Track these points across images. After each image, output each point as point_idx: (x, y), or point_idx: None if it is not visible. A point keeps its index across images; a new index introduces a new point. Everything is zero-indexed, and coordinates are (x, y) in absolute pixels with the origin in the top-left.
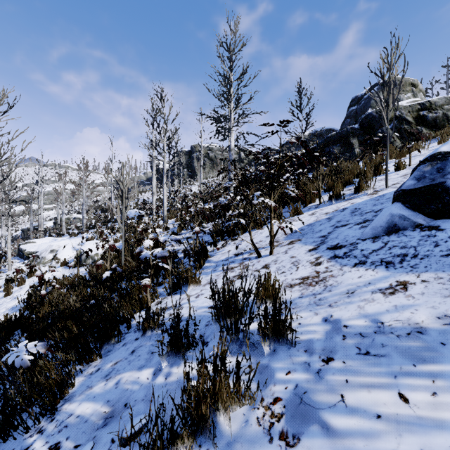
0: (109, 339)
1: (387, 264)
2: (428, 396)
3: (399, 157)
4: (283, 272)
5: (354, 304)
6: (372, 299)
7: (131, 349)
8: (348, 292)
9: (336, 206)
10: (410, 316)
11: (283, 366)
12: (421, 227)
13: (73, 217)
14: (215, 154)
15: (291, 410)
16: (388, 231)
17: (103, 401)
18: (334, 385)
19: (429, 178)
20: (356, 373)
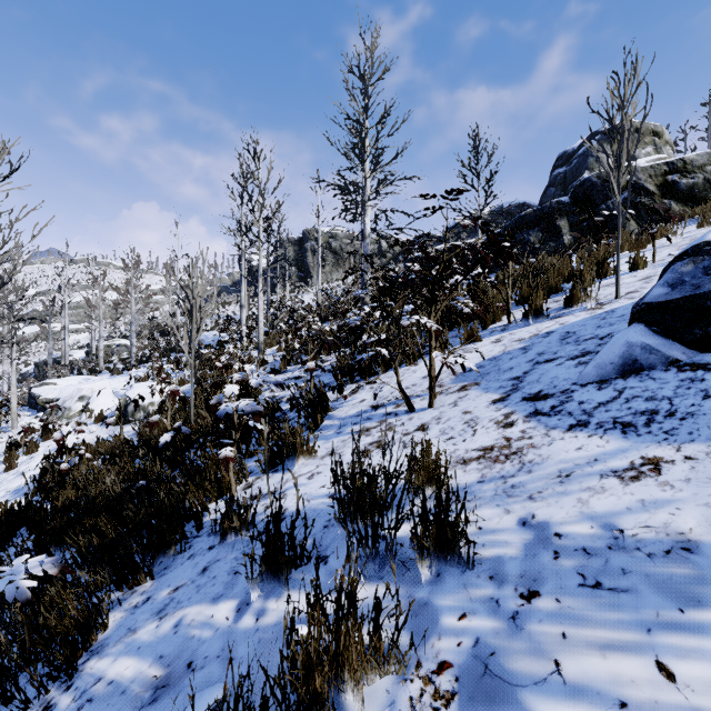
0: (166, 548)
1: (625, 426)
2: (710, 670)
3: (634, 248)
4: (450, 438)
5: (572, 495)
6: (601, 488)
7: (202, 564)
8: (560, 474)
9: (535, 328)
10: (668, 520)
11: (454, 604)
12: (679, 365)
13: (116, 344)
14: (341, 243)
15: (468, 686)
16: (624, 371)
17: (152, 657)
18: (542, 642)
19: (690, 285)
20: (579, 622)
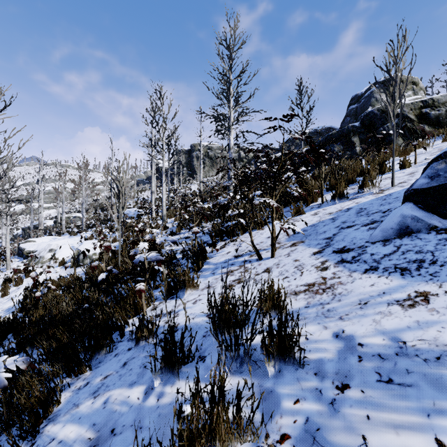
0: (100, 349)
1: (402, 270)
2: None
3: (402, 155)
4: (286, 277)
5: (369, 317)
6: (389, 313)
7: (123, 360)
8: (360, 302)
9: (340, 206)
10: (437, 335)
11: (290, 392)
12: (437, 229)
13: (73, 216)
14: (215, 153)
15: None
16: (400, 234)
17: (88, 424)
18: (353, 422)
19: (443, 177)
20: (378, 407)
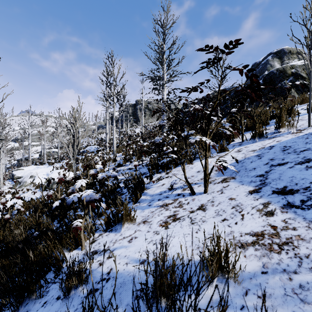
0: (30, 294)
1: None
2: None
3: (302, 103)
4: (224, 219)
5: None
6: None
7: None
8: None
9: (261, 144)
10: None
11: None
12: None
13: (52, 151)
14: (152, 106)
15: None
16: None
17: None
18: None
19: None
20: None
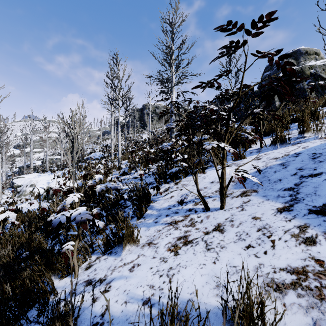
0: None
1: None
2: None
3: (325, 105)
4: (249, 246)
5: None
6: None
7: None
8: None
9: (283, 150)
10: None
11: None
12: None
13: (55, 158)
14: (160, 110)
15: None
16: None
17: None
18: None
19: None
20: None
